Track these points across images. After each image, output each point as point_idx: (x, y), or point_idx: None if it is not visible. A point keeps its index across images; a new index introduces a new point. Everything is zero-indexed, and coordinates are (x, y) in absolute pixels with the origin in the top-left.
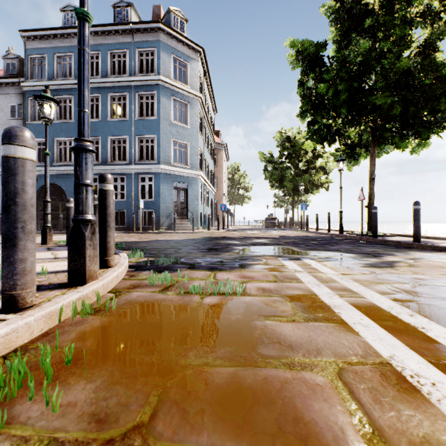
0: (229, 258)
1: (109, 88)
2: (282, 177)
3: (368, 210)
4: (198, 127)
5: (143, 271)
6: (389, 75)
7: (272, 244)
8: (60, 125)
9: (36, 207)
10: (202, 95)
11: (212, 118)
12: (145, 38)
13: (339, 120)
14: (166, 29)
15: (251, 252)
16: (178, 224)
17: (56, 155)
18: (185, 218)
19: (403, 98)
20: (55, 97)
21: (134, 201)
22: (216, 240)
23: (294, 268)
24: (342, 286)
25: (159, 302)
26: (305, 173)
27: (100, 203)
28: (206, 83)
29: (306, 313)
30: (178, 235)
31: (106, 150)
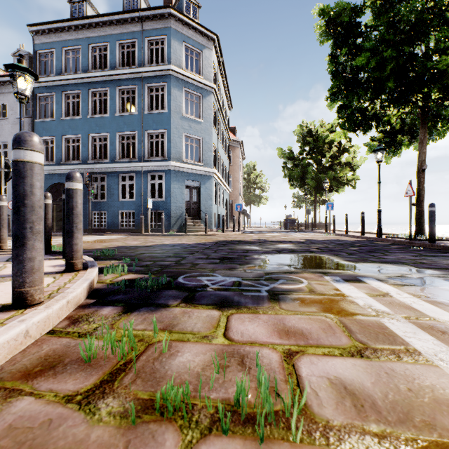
0: (250, 277)
1: (118, 81)
2: (303, 174)
3: (417, 208)
4: (212, 121)
5: (104, 306)
6: None
7: (303, 252)
8: (68, 122)
9: None
10: (216, 87)
11: (227, 113)
12: (155, 26)
13: (377, 102)
14: (177, 15)
15: (280, 265)
16: (190, 226)
17: (64, 153)
18: (198, 219)
19: None
20: (63, 93)
21: (144, 200)
22: (231, 245)
23: (368, 304)
24: None
25: None
26: (329, 170)
27: (13, 186)
28: (221, 75)
29: None
30: (188, 238)
31: (115, 147)
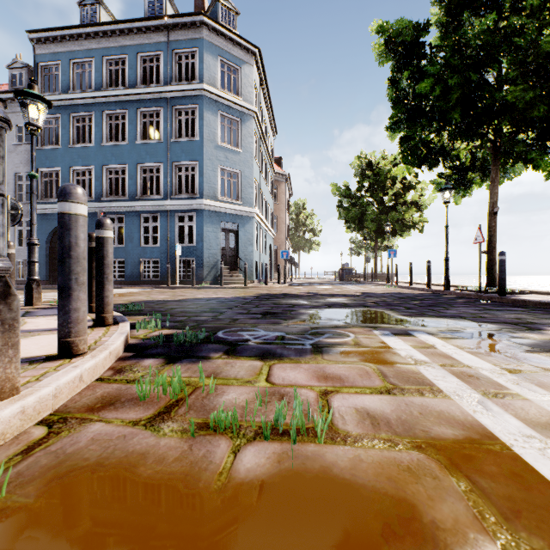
0: (295, 332)
1: (139, 102)
2: (362, 215)
3: (488, 256)
4: (253, 151)
5: (144, 359)
6: (527, 60)
7: (356, 306)
8: (78, 151)
9: (48, 255)
10: (258, 109)
11: (270, 141)
12: (184, 36)
13: (445, 133)
14: (210, 23)
15: (328, 320)
16: (226, 277)
17: None
18: (236, 269)
19: (548, 92)
20: (71, 114)
21: (170, 246)
22: (275, 299)
23: (410, 355)
24: (537, 408)
25: (129, 469)
26: (392, 210)
27: (58, 238)
28: (263, 96)
29: (533, 541)
30: (224, 292)
31: (135, 182)
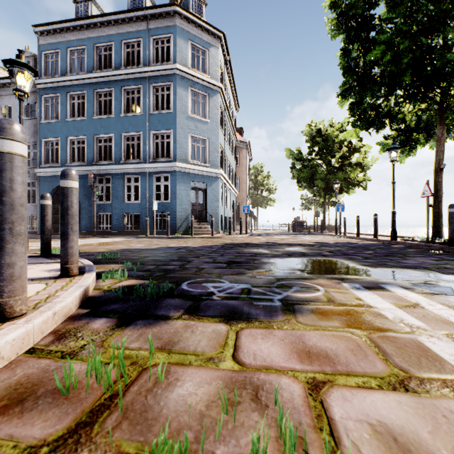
0: (260, 284)
1: (123, 81)
2: (312, 175)
3: (434, 209)
4: (219, 121)
5: (96, 318)
6: None
7: (315, 255)
8: (73, 123)
9: None
10: (223, 86)
11: (233, 113)
12: (161, 24)
13: (391, 98)
14: (182, 12)
15: (292, 270)
16: (196, 228)
17: (69, 154)
18: (204, 221)
19: None
20: (68, 93)
21: (149, 202)
22: (238, 248)
23: (399, 317)
24: None
25: None
26: (339, 171)
27: None
28: (227, 75)
29: None
30: (194, 241)
31: (120, 148)
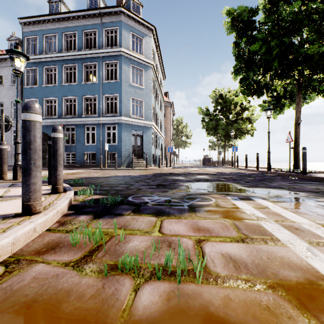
0: (177, 197)
1: (83, 59)
2: (216, 126)
3: (294, 150)
4: (151, 88)
5: (80, 215)
6: (320, 29)
7: (214, 181)
8: (48, 88)
9: None
10: (154, 63)
11: (162, 82)
12: (110, 20)
13: (267, 76)
14: (126, 12)
15: (198, 189)
16: (135, 163)
17: (45, 110)
18: (141, 158)
19: None
20: (44, 67)
21: (102, 145)
22: (164, 176)
23: (253, 213)
24: None
25: (56, 305)
26: (234, 123)
27: (22, 136)
28: (157, 55)
29: None
30: (134, 172)
31: (81, 106)
